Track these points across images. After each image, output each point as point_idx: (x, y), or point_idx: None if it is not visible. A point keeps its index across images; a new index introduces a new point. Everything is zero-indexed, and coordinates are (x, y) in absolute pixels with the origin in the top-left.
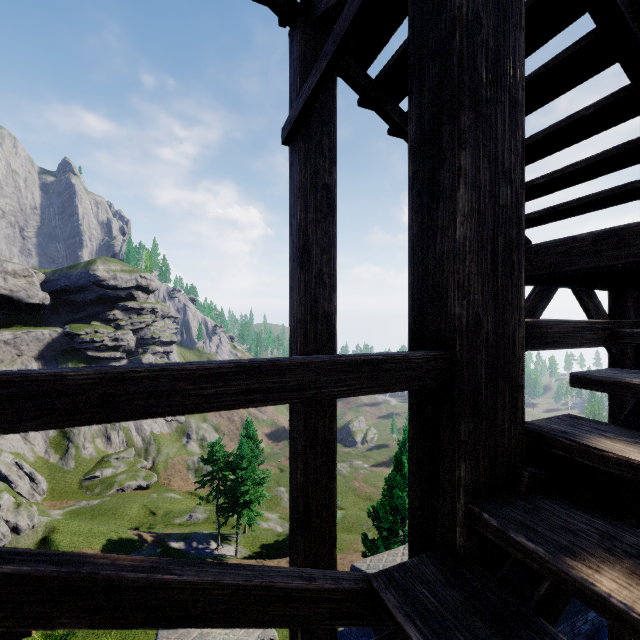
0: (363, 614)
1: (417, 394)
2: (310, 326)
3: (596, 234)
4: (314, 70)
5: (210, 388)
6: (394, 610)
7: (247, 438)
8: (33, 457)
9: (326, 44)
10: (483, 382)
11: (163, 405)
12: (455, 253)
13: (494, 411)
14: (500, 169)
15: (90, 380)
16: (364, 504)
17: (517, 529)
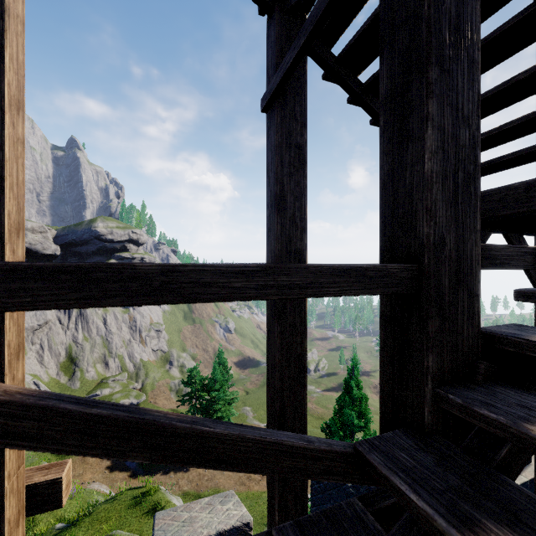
0: (350, 473)
1: (388, 303)
2: (285, 260)
3: (528, 183)
4: (292, 47)
5: (238, 282)
6: (379, 466)
7: (219, 365)
8: (47, 378)
9: (304, 25)
10: (446, 290)
11: (204, 293)
12: (424, 183)
13: (455, 314)
14: (460, 115)
15: (153, 270)
16: (316, 422)
17: (480, 405)
